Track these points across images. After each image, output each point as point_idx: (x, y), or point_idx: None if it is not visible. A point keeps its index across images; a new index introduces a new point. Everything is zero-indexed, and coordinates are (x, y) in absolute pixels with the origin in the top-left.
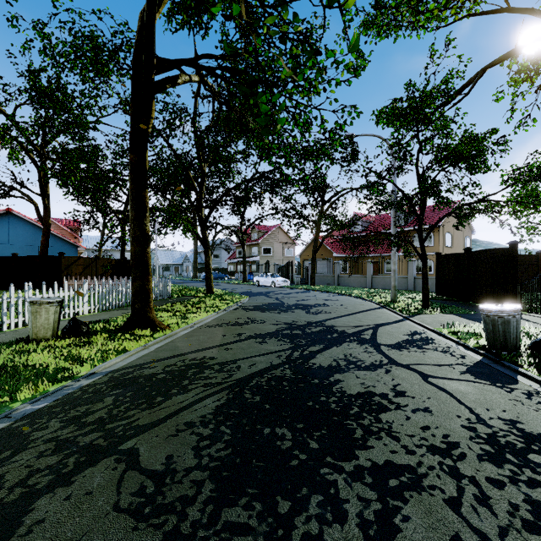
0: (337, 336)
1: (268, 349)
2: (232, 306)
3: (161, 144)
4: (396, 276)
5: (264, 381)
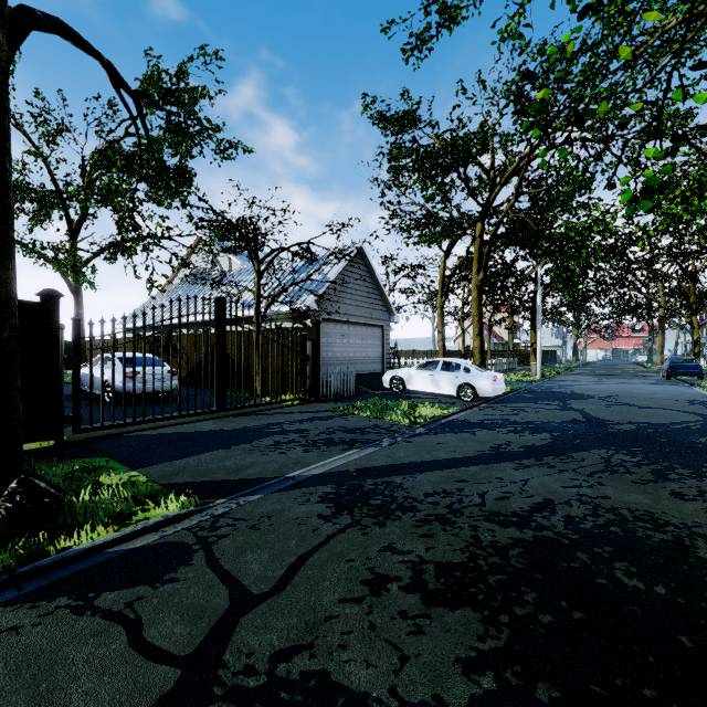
0: None
1: None
2: None
3: None
4: None
5: None
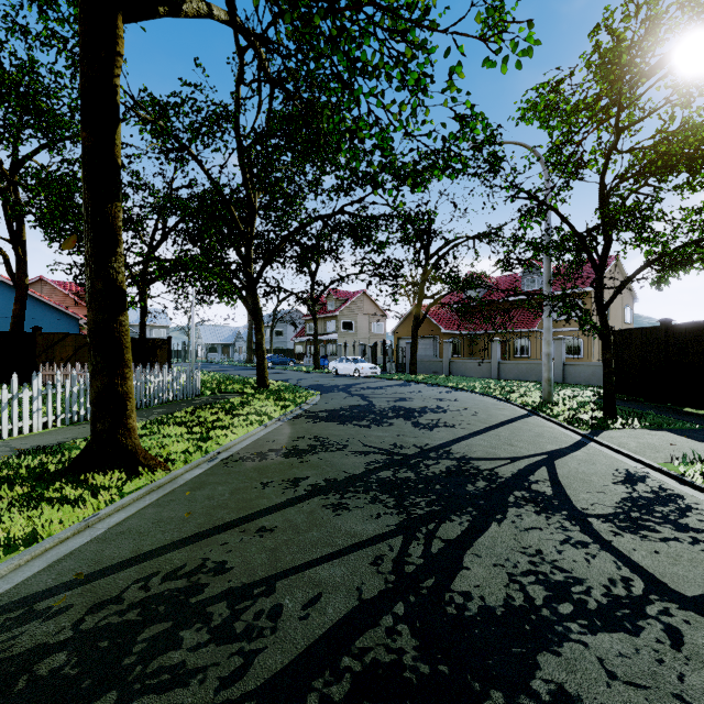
0: (486, 486)
1: (351, 532)
2: (293, 411)
3: (182, 155)
4: (552, 364)
5: (340, 702)
